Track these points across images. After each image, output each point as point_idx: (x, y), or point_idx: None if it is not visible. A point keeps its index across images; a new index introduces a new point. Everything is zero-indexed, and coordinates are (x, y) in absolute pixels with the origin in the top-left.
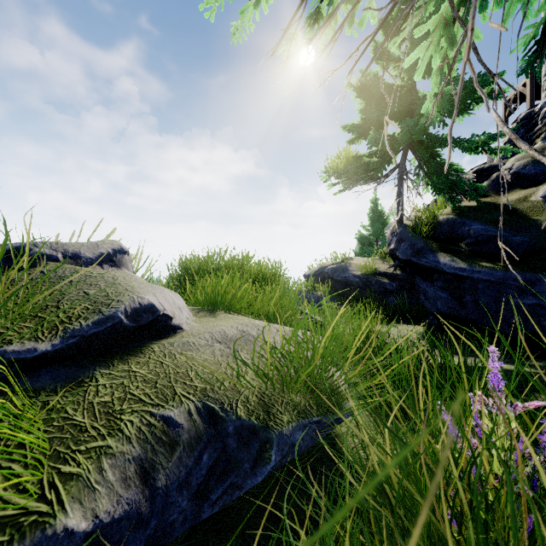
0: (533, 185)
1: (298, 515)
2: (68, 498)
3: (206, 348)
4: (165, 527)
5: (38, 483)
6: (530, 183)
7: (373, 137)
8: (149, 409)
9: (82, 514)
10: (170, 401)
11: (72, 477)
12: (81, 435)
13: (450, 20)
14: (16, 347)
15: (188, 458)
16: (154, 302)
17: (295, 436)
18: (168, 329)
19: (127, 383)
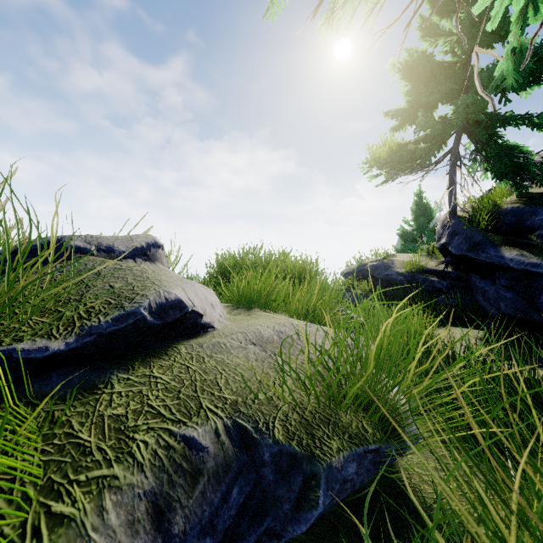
0: None
1: None
2: None
3: (239, 351)
4: None
5: (20, 527)
6: None
7: (422, 120)
8: (168, 426)
9: None
10: (193, 416)
11: (63, 521)
12: (83, 459)
13: None
14: (26, 345)
15: (213, 493)
16: (182, 297)
17: (348, 469)
18: (198, 328)
19: (146, 391)
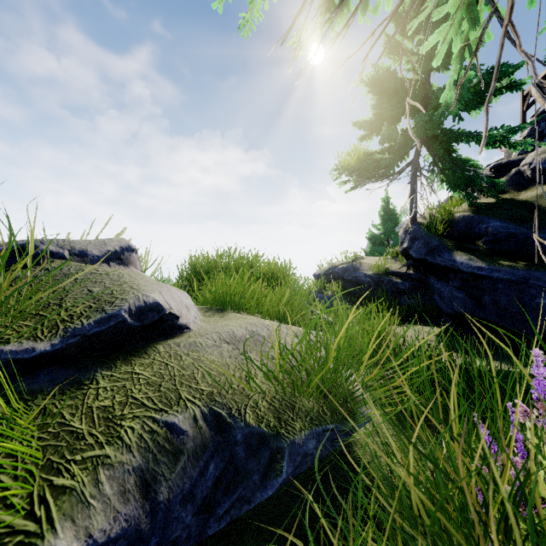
0: None
1: (311, 532)
2: (59, 515)
3: (214, 349)
4: (167, 545)
5: (28, 497)
6: None
7: (385, 133)
8: (152, 414)
9: (74, 533)
10: (174, 406)
11: (65, 491)
12: (77, 443)
13: None
14: (13, 347)
15: (192, 468)
16: (160, 300)
17: (308, 445)
18: (174, 329)
19: (129, 386)
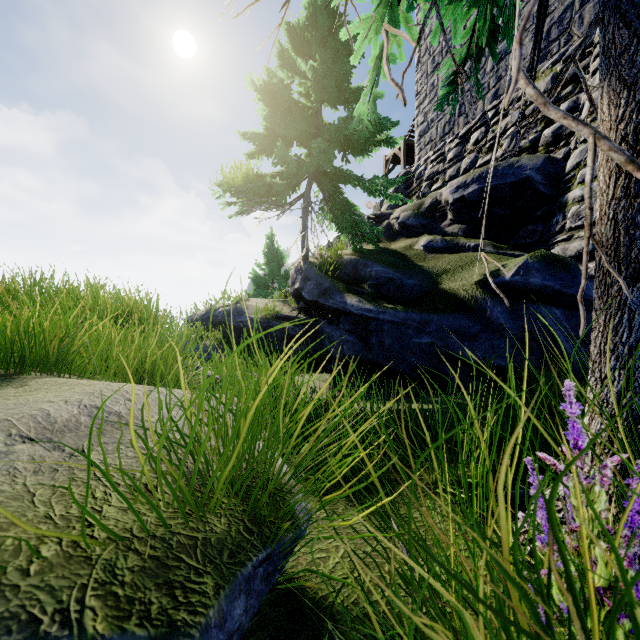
0: (415, 236)
1: None
2: None
3: None
4: None
5: None
6: (413, 234)
7: (279, 152)
8: None
9: None
10: None
11: None
12: None
13: (396, 1)
14: None
15: None
16: None
17: (233, 614)
18: None
19: None
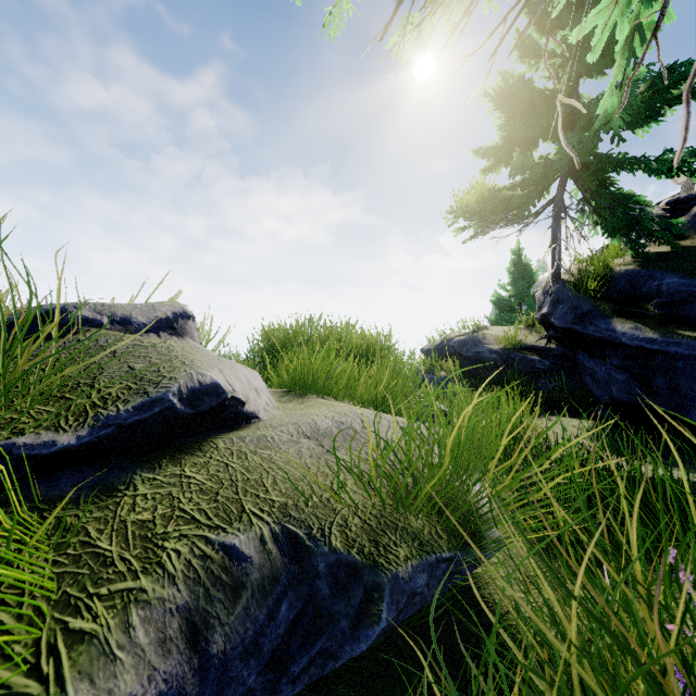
0: None
1: None
2: (73, 673)
3: (290, 445)
4: None
5: (33, 645)
6: None
7: (518, 161)
8: (205, 533)
9: None
10: (234, 522)
11: (83, 638)
12: (104, 570)
13: None
14: (29, 439)
15: (258, 609)
16: (220, 381)
17: (417, 580)
18: (239, 418)
19: (177, 493)
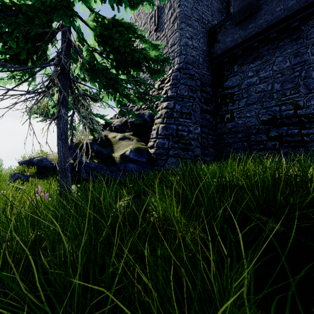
0: (118, 132)
1: None
2: None
3: None
4: None
5: None
6: (118, 131)
7: None
8: None
9: None
10: None
11: None
12: None
13: None
14: None
15: None
16: None
17: None
18: None
19: None
